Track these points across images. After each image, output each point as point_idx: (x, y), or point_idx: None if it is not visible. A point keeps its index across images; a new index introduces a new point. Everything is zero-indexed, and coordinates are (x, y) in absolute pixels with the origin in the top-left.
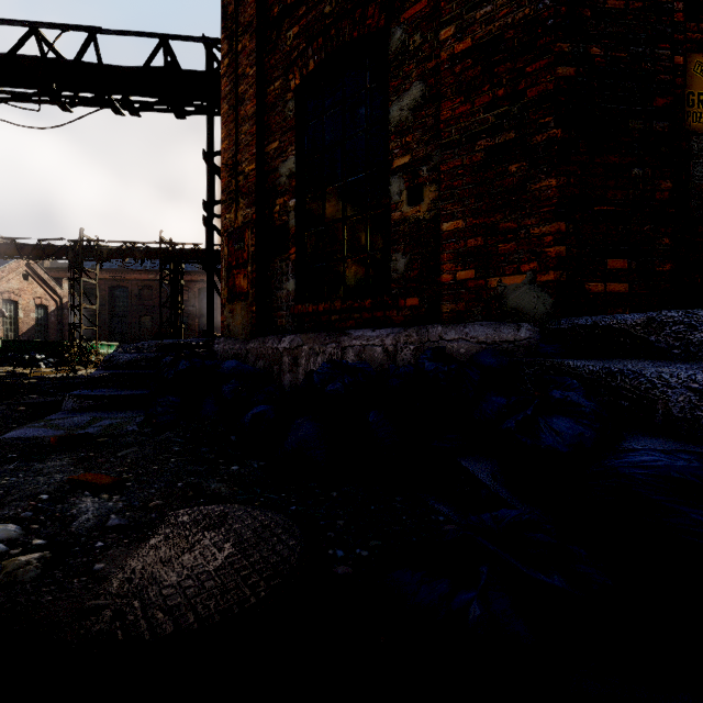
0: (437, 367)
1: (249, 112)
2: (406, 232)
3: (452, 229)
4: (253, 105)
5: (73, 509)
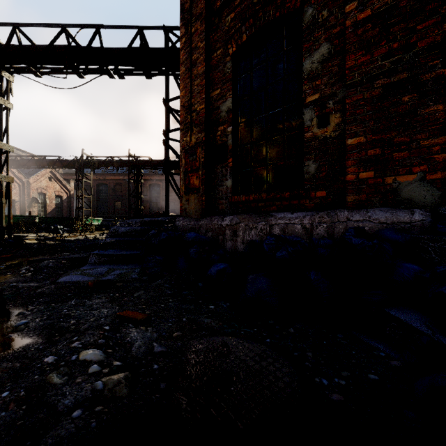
0: (363, 242)
1: (200, 71)
2: (316, 146)
3: (355, 143)
4: (202, 67)
5: (127, 337)
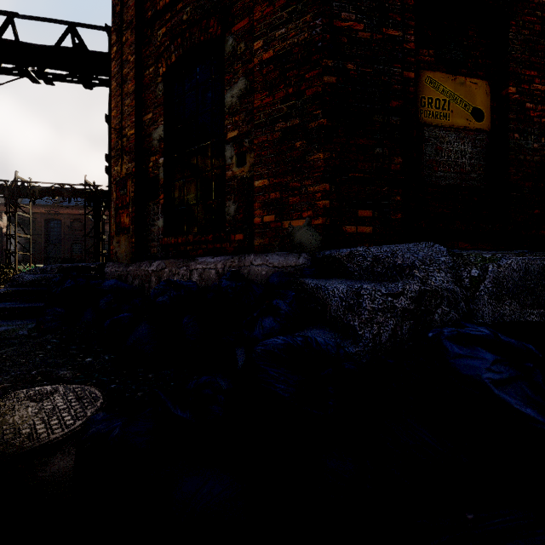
0: (229, 284)
1: (130, 90)
2: (236, 186)
3: (261, 185)
4: (133, 85)
5: None
